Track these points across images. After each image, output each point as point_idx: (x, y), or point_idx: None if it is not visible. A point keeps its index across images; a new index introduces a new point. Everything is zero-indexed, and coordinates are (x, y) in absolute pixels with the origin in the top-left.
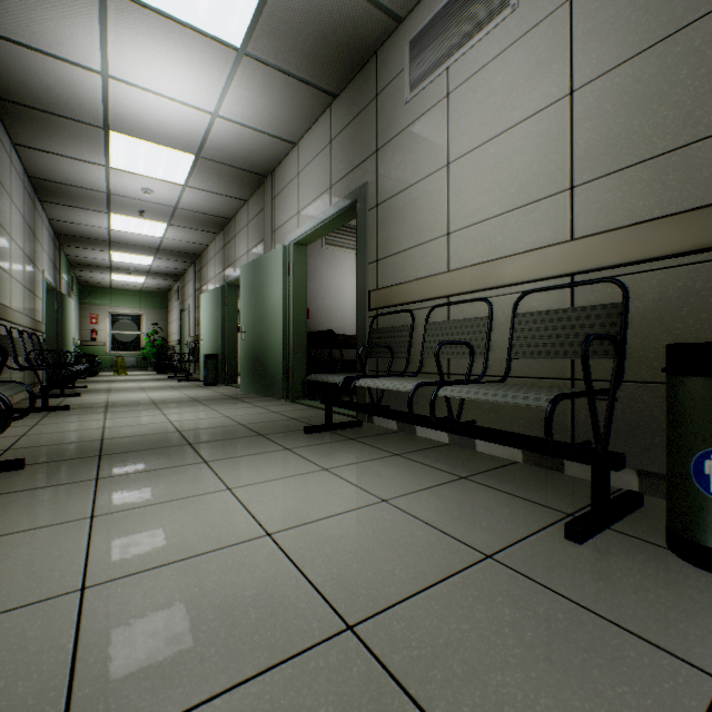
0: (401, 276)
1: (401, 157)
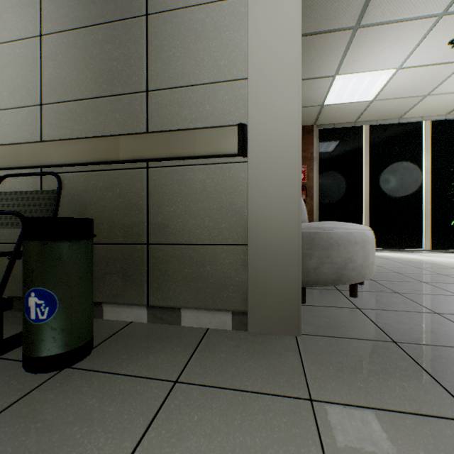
0: None
1: None
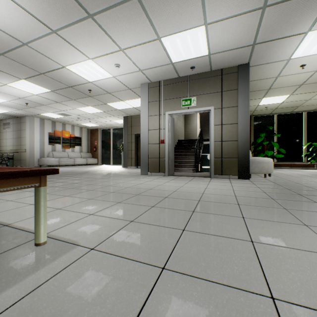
0: (2, 149)
1: (2, 135)
